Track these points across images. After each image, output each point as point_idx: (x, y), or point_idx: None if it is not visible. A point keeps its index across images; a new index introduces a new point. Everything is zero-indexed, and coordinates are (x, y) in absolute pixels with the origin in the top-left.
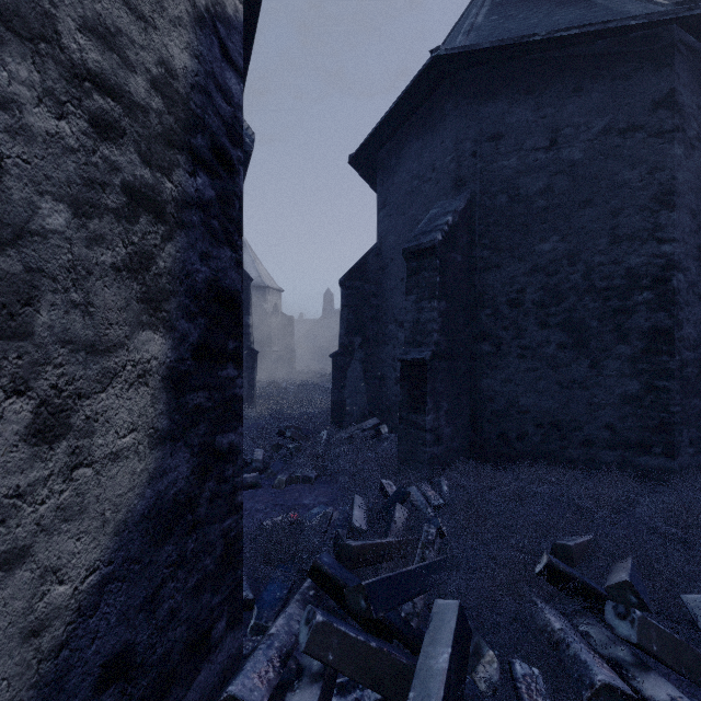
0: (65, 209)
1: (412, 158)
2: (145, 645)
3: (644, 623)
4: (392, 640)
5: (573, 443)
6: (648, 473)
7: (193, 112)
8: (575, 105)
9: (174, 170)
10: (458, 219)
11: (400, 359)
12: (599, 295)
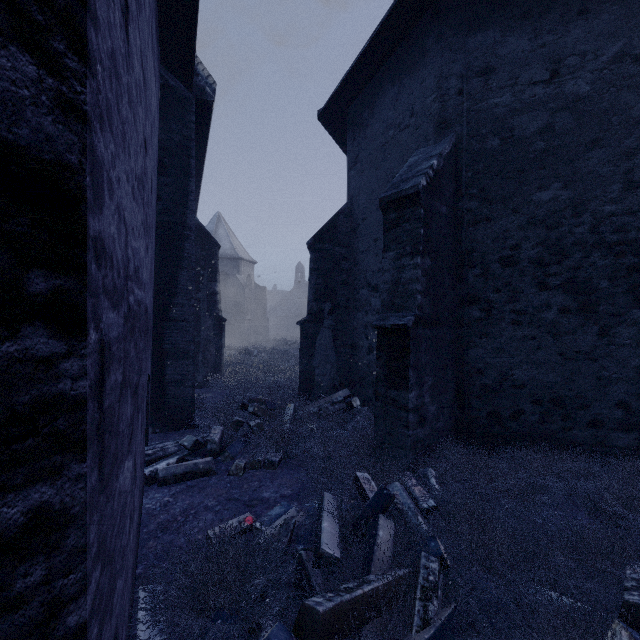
0: None
1: (387, 106)
2: None
3: None
4: None
5: (578, 423)
6: None
7: None
8: (581, 30)
9: None
10: (443, 164)
11: (377, 326)
12: (610, 250)
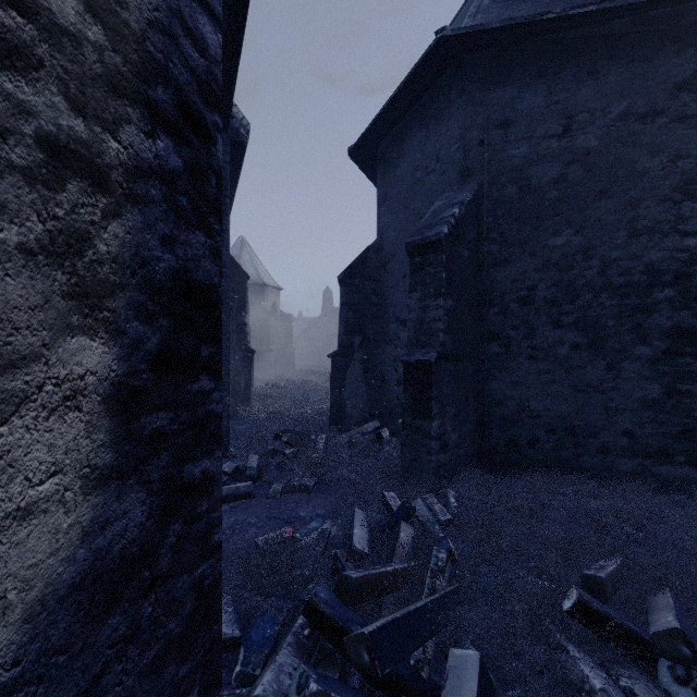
0: None
1: (415, 148)
2: None
3: None
4: (400, 695)
5: (588, 450)
6: (670, 484)
7: (151, 55)
8: (590, 89)
9: (122, 126)
10: (465, 211)
11: (403, 361)
12: (617, 292)
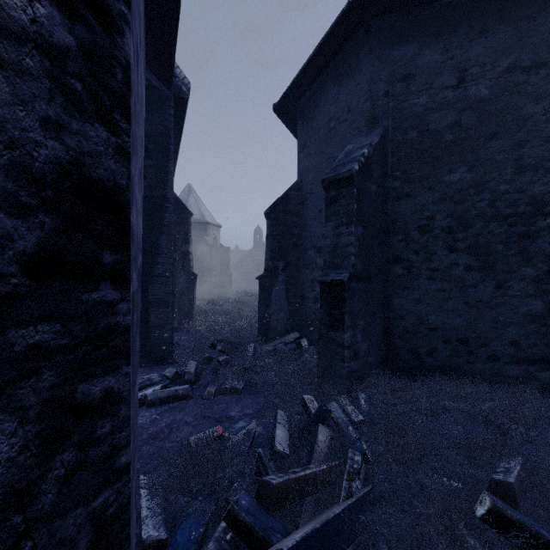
0: None
1: (329, 102)
2: None
3: None
4: None
5: (479, 358)
6: None
7: None
8: (482, 46)
9: None
10: (373, 152)
11: (319, 281)
12: (504, 221)
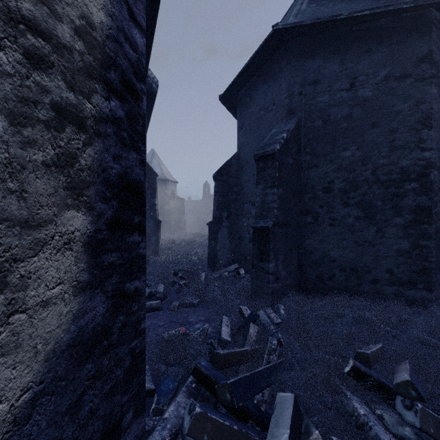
0: (2, 119)
1: (260, 96)
2: (69, 439)
3: (424, 413)
4: (248, 420)
5: (365, 281)
6: (415, 301)
7: (107, 54)
8: (366, 61)
9: (93, 95)
10: (290, 135)
11: (252, 227)
12: (382, 185)
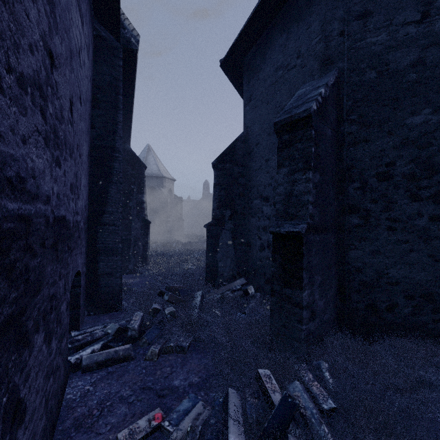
0: None
1: (276, 52)
2: None
3: None
4: None
5: None
6: None
7: None
8: None
9: None
10: (329, 93)
11: (272, 232)
12: None
